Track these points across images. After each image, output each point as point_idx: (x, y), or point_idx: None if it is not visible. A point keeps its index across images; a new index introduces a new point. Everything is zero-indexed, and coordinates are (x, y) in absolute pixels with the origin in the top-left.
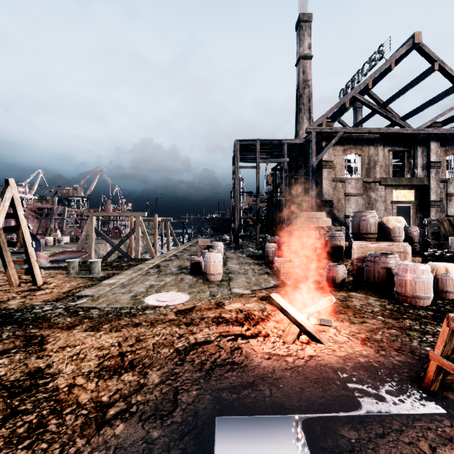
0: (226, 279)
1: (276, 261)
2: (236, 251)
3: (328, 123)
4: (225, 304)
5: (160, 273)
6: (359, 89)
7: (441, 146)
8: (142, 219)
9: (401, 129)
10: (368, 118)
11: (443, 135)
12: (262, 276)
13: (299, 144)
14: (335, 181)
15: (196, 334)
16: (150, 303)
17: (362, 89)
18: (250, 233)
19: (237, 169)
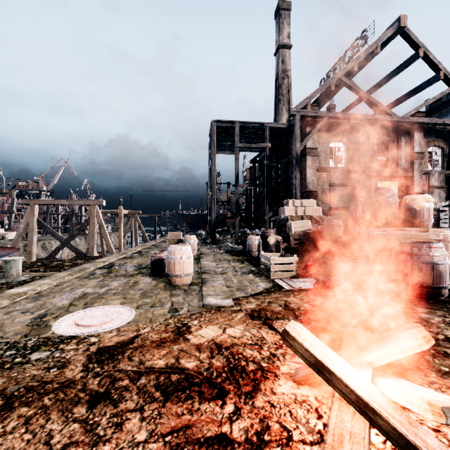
0: (198, 281)
1: (263, 256)
2: (213, 246)
3: (312, 107)
4: (192, 330)
5: (109, 275)
6: (345, 71)
7: (423, 137)
8: (106, 212)
9: (387, 116)
10: (348, 109)
11: (426, 125)
12: (246, 276)
13: (281, 129)
14: (320, 171)
15: (100, 447)
16: (57, 332)
17: (347, 73)
18: (228, 228)
19: (214, 153)
